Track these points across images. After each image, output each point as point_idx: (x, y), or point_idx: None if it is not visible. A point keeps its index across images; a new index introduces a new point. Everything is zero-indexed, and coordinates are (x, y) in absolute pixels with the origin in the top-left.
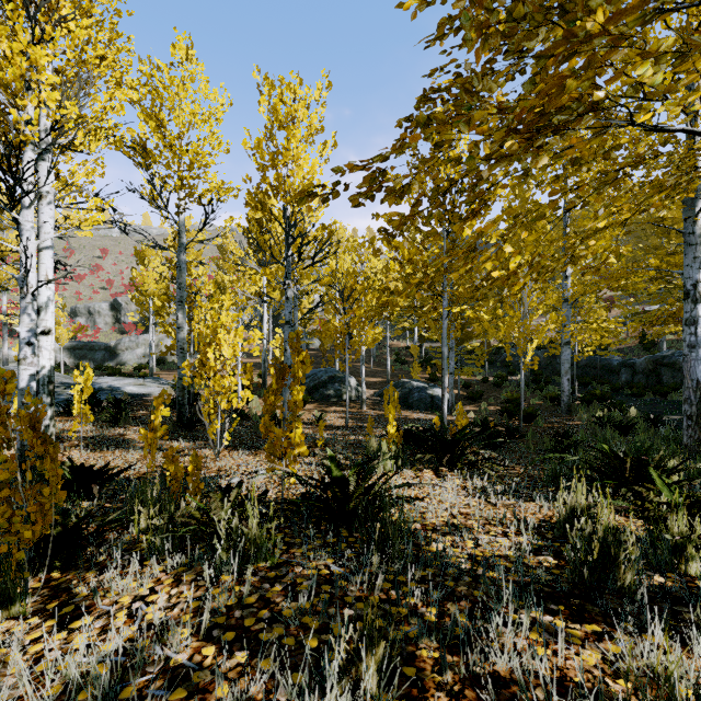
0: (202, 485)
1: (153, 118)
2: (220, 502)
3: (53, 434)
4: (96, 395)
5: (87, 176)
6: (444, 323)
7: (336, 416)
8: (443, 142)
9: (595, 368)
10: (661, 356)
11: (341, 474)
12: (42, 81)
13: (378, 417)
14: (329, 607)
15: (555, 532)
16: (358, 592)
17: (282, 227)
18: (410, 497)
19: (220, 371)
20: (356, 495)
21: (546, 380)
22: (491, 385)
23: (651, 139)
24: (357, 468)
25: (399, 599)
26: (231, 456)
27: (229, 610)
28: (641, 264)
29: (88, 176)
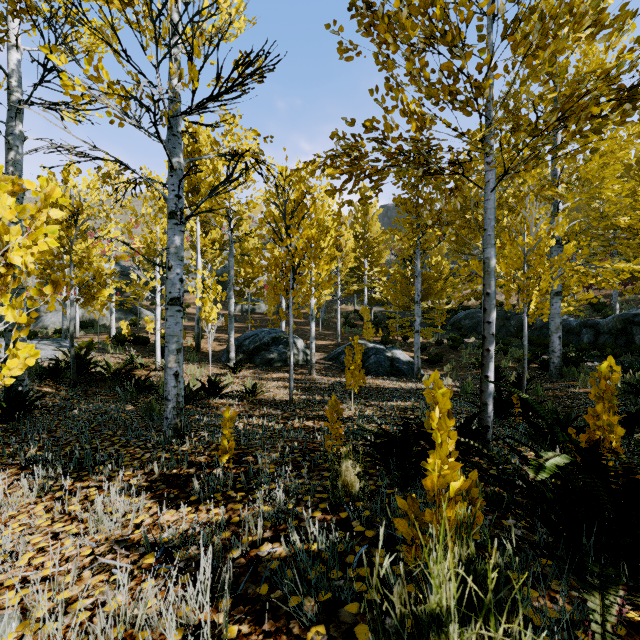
0: None
1: None
2: None
3: None
4: None
5: None
6: (489, 198)
7: (278, 386)
8: None
9: None
10: (631, 314)
11: None
12: None
13: (333, 386)
14: None
15: None
16: None
17: None
18: None
19: None
20: None
21: (504, 342)
22: (446, 347)
23: None
24: None
25: None
26: None
27: None
28: None
29: None
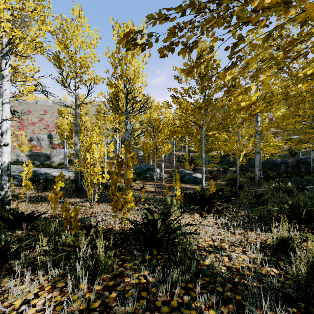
0: (79, 223)
1: (63, 44)
2: (84, 235)
3: (9, 195)
4: (38, 177)
5: (30, 71)
6: (203, 141)
7: (150, 186)
8: (222, 1)
9: (269, 164)
10: (300, 158)
11: (153, 218)
12: (1, 17)
13: (170, 187)
14: (145, 310)
15: (271, 251)
16: (164, 296)
17: (123, 94)
18: (192, 233)
19: (93, 164)
20: (161, 230)
21: (246, 170)
22: (221, 172)
23: (304, 51)
24: (162, 216)
25: (190, 305)
26: (99, 206)
27: (80, 313)
28: (296, 113)
29: (31, 71)
